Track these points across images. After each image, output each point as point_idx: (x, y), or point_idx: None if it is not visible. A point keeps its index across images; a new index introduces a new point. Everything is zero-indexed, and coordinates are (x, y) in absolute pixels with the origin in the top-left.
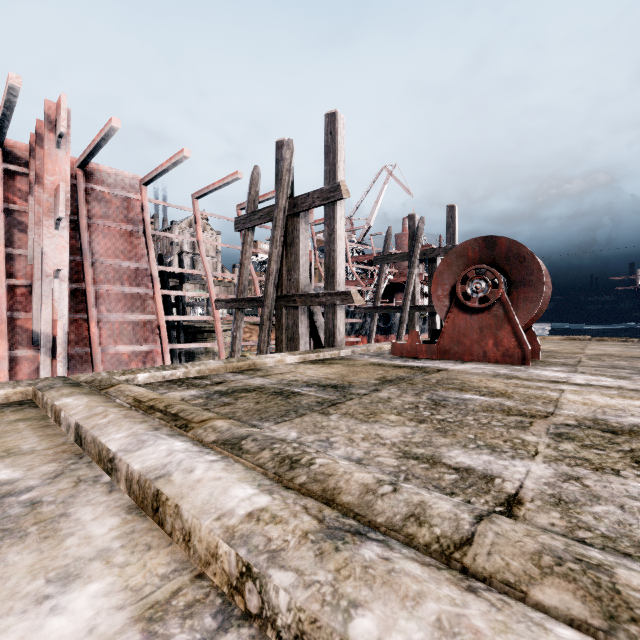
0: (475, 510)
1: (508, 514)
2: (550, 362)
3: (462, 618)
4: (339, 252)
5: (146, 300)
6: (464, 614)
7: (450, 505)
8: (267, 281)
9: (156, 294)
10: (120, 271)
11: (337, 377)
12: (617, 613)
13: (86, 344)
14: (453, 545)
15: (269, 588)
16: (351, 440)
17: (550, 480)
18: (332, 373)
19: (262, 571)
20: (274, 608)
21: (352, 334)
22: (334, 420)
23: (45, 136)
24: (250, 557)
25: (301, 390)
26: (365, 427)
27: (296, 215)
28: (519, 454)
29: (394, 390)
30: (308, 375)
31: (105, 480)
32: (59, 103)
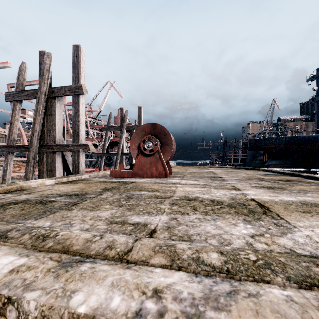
0: (135, 238)
1: (150, 237)
2: (175, 176)
3: (122, 278)
4: (81, 122)
5: None
6: (123, 277)
7: (125, 238)
8: (32, 135)
9: None
10: None
11: (79, 190)
12: (175, 258)
13: None
14: (124, 253)
15: (23, 303)
16: (83, 221)
17: (167, 221)
18: (76, 188)
19: (19, 296)
20: (27, 312)
21: (90, 167)
22: (75, 212)
23: None
24: (11, 292)
25: (55, 199)
26: (92, 213)
27: (54, 98)
28: (158, 213)
29: (109, 193)
30: (60, 190)
31: None
32: None
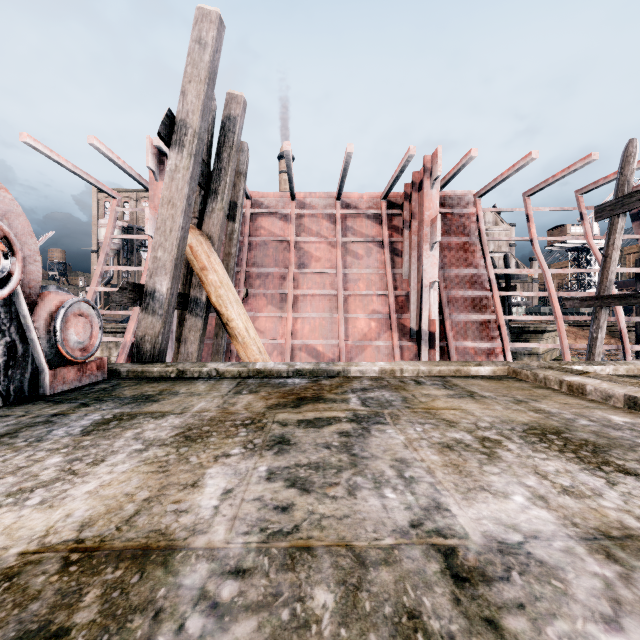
0: None
1: None
2: None
3: None
4: None
5: (485, 302)
6: None
7: None
8: None
9: (494, 296)
10: (462, 278)
11: None
12: None
13: (442, 339)
14: None
15: None
16: None
17: None
18: None
19: None
20: None
21: None
22: None
23: (424, 183)
24: None
25: None
26: None
27: None
28: None
29: None
30: None
31: None
32: (435, 154)
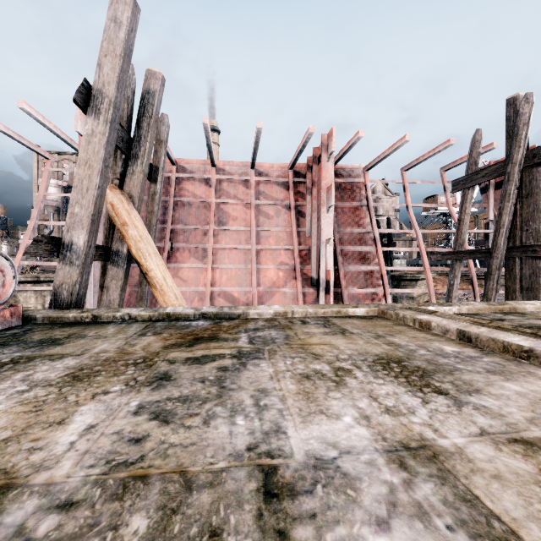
0: None
1: None
2: None
3: None
4: None
5: (371, 255)
6: None
7: None
8: (496, 234)
9: (378, 251)
10: (353, 236)
11: None
12: None
13: (337, 286)
14: None
15: None
16: None
17: None
18: None
19: None
20: None
21: None
22: None
23: (322, 157)
24: None
25: None
26: None
27: (535, 165)
28: None
29: None
30: None
31: (525, 362)
32: (330, 133)
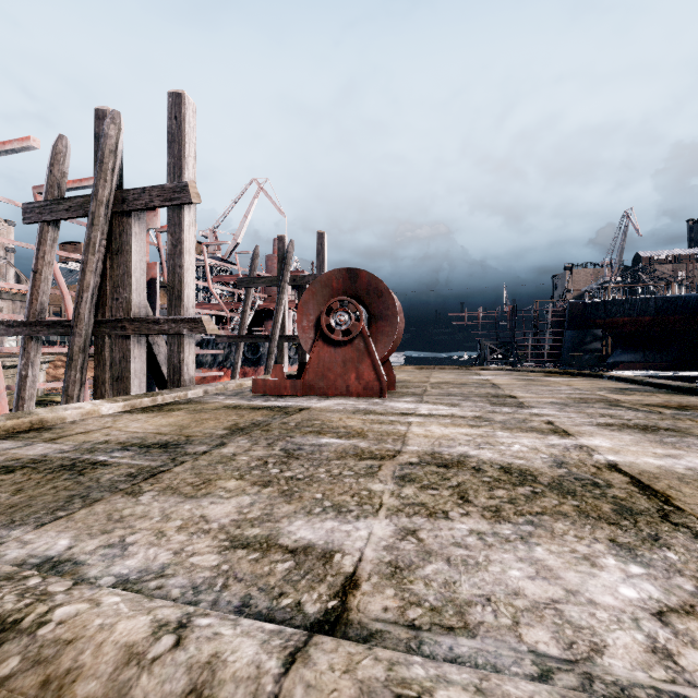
0: (291, 640)
1: (341, 609)
2: (403, 393)
3: None
4: (187, 269)
5: None
6: None
7: (257, 645)
8: (79, 299)
9: None
10: None
11: (173, 430)
12: None
13: None
14: None
15: None
16: (160, 534)
17: (390, 541)
18: (168, 425)
19: None
20: None
21: (214, 367)
22: (145, 503)
23: None
24: None
25: (109, 457)
26: (189, 507)
27: (126, 214)
28: (364, 511)
29: (244, 442)
30: (130, 431)
31: None
32: None
